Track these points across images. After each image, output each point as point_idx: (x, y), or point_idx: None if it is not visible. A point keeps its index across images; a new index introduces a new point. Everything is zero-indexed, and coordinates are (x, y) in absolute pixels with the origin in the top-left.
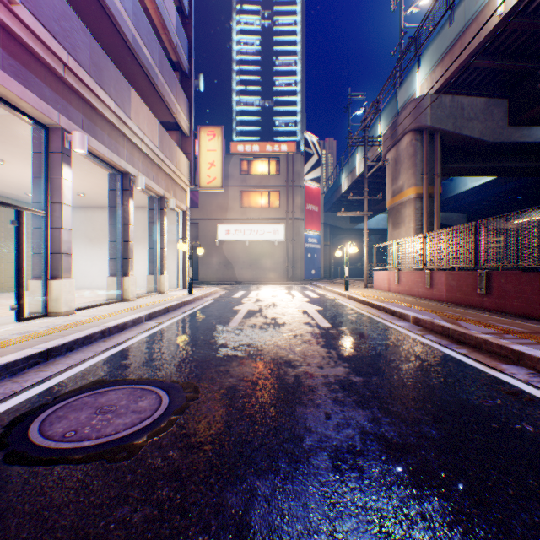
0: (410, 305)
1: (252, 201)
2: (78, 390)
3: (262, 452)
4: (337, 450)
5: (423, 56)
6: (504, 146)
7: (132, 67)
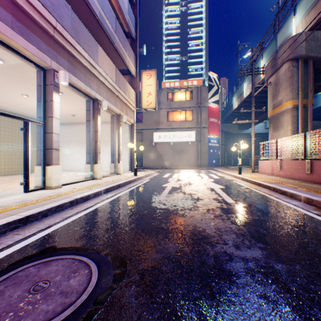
0: (296, 187)
1: (174, 117)
2: (31, 257)
3: None
4: None
5: (298, 5)
6: None
7: (100, 34)
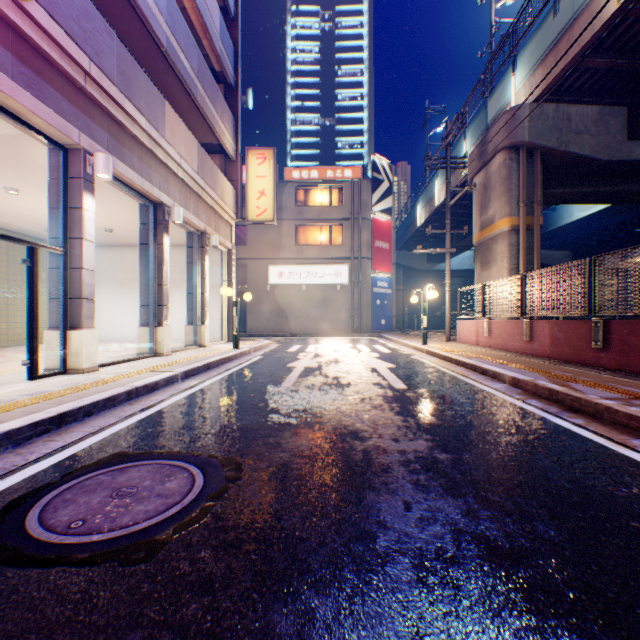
0: (505, 363)
1: (310, 237)
2: (93, 465)
3: (322, 556)
4: (422, 555)
5: (519, 56)
6: (623, 165)
7: (167, 77)
